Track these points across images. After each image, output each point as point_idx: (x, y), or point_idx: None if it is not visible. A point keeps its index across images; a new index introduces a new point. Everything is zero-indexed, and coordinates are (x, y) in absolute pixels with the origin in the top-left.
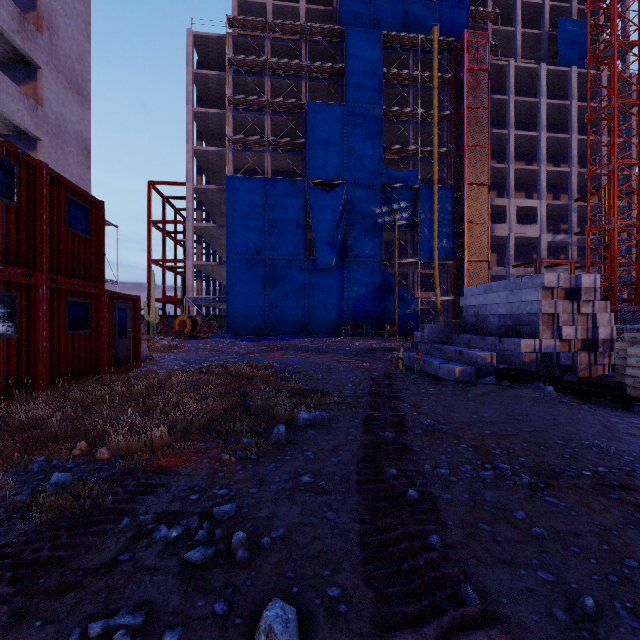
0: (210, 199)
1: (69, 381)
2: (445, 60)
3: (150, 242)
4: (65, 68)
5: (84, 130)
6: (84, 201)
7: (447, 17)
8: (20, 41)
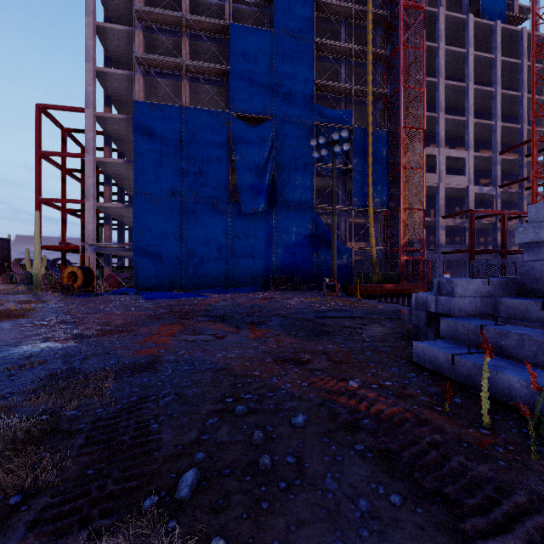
0: (120, 134)
1: None
2: None
3: (40, 178)
4: None
5: None
6: None
7: None
8: None
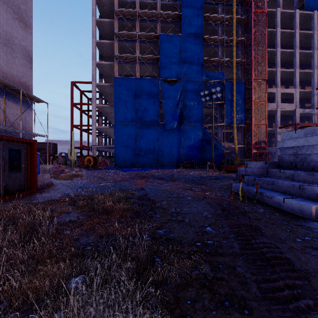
0: (106, 92)
1: None
2: (239, 9)
3: (72, 115)
4: (13, 5)
5: (27, 45)
6: None
7: None
8: None
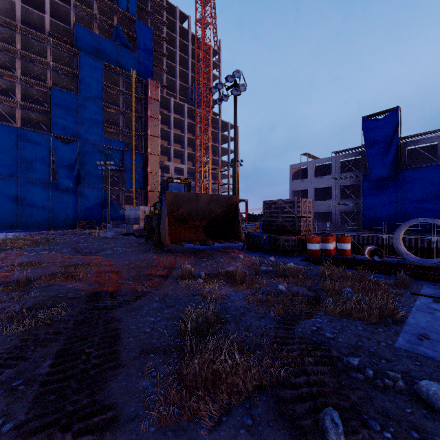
0: None
1: None
2: (140, 87)
3: None
4: None
5: None
6: None
7: (142, 63)
8: None
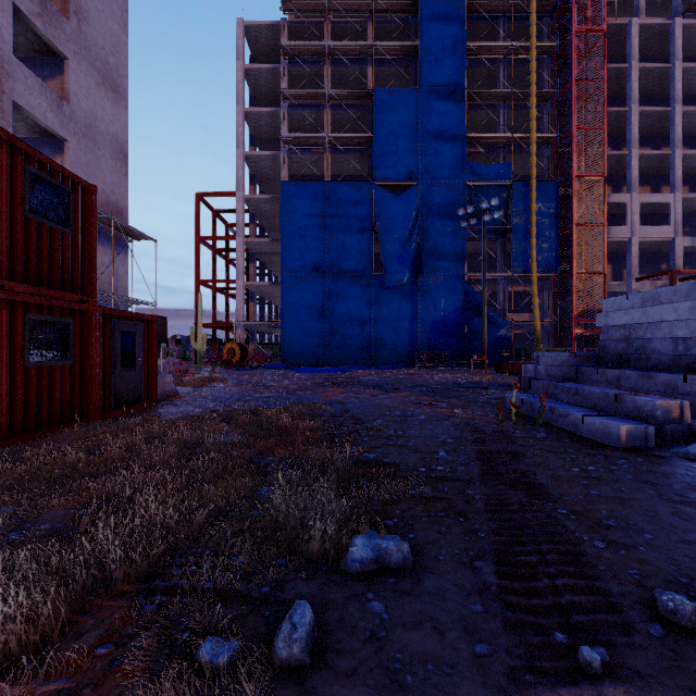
0: (264, 211)
1: (32, 433)
2: (545, 25)
3: (198, 261)
4: (97, 60)
5: (120, 132)
6: (61, 181)
7: None
8: (41, 25)
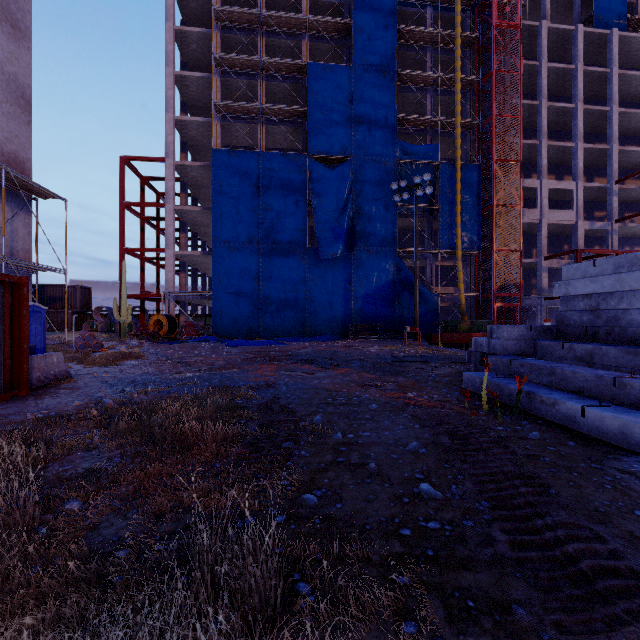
0: (196, 180)
1: None
2: (468, 19)
3: (123, 228)
4: None
5: (20, 73)
6: None
7: None
8: None
